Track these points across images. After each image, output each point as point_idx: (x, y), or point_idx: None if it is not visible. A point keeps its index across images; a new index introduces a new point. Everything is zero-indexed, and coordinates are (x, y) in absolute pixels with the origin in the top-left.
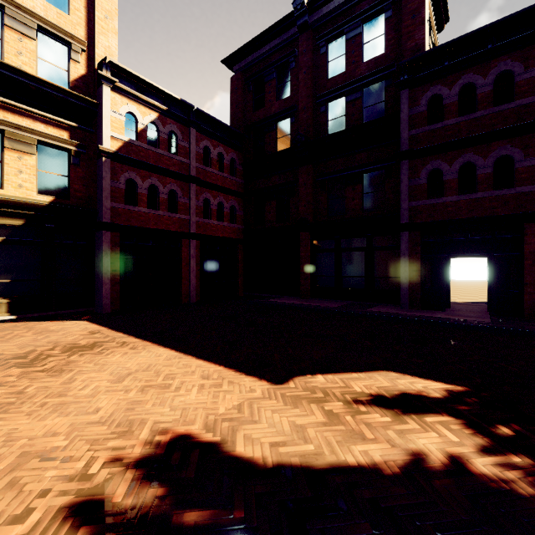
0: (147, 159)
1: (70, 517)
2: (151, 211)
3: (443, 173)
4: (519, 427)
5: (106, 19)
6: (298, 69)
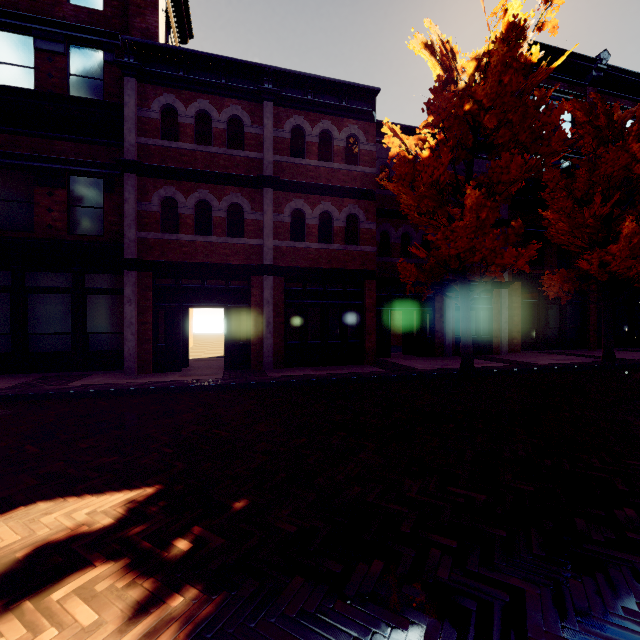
0: None
1: None
2: None
3: (179, 205)
4: (202, 529)
5: None
6: None
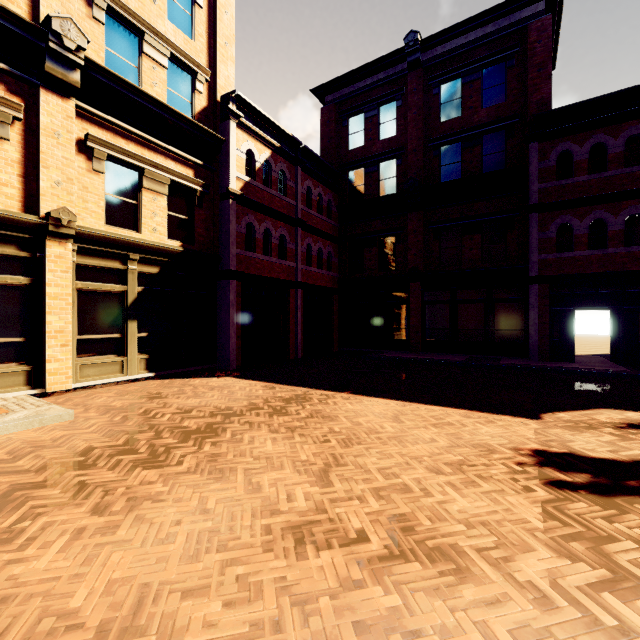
0: (262, 201)
1: (558, 487)
2: (266, 257)
3: (574, 228)
4: None
5: (226, 46)
6: (406, 108)
